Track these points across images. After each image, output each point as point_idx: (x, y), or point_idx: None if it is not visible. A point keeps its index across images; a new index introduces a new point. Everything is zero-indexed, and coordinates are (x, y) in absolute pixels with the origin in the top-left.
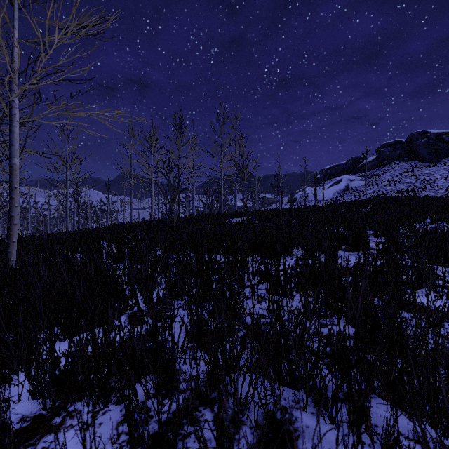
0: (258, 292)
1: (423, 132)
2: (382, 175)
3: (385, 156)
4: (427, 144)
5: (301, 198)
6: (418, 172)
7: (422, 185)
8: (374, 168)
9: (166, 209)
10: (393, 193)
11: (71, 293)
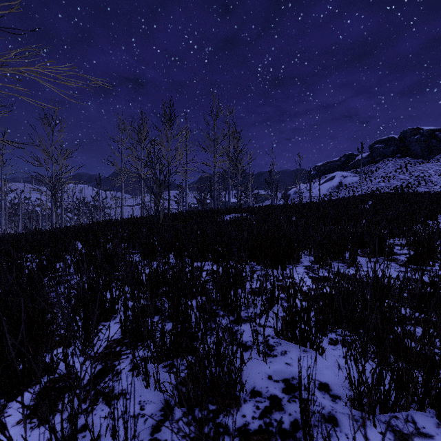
0: (262, 333)
1: (416, 129)
2: (375, 171)
3: (378, 152)
4: (420, 140)
5: (294, 195)
6: (412, 168)
7: (416, 181)
8: (367, 164)
9: None
10: (388, 189)
11: None
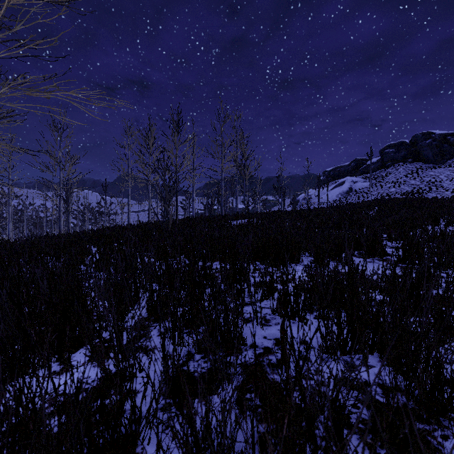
0: (261, 312)
1: (427, 133)
2: (385, 176)
3: (389, 157)
4: (432, 145)
5: (303, 200)
6: (423, 173)
7: (427, 187)
8: (378, 169)
9: (165, 211)
10: (398, 195)
11: (3, 324)
